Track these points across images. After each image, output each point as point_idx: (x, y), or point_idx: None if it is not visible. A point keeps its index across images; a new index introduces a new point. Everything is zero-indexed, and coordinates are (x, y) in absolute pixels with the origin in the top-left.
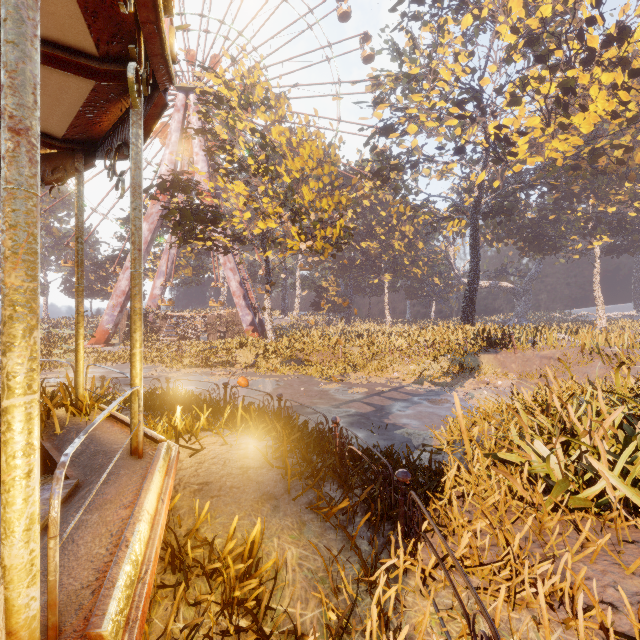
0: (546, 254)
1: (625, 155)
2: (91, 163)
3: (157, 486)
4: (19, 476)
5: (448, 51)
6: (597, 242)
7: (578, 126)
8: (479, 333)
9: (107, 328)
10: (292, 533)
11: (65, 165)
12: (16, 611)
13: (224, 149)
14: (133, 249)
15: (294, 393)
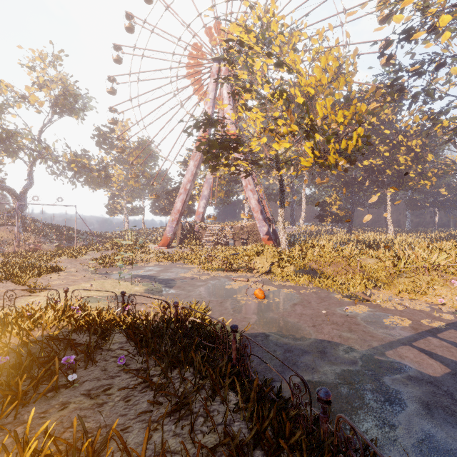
0: None
1: None
2: None
3: None
4: None
5: None
6: None
7: None
8: None
9: (169, 236)
10: None
11: None
12: None
13: (244, 88)
14: None
15: (314, 316)
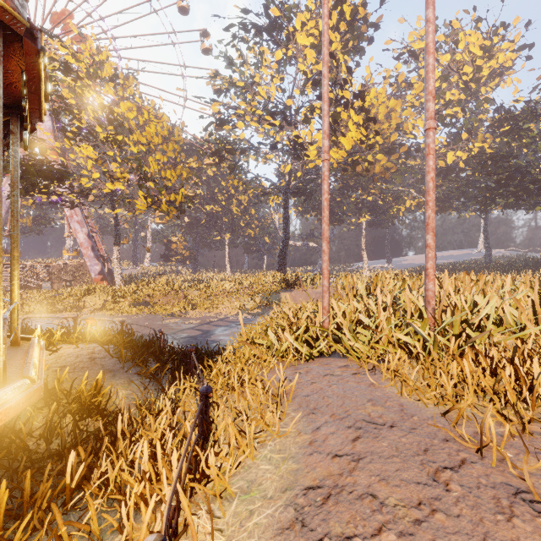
0: (335, 224)
1: (372, 166)
2: None
3: (37, 351)
4: None
5: (267, 72)
6: (363, 219)
7: (344, 144)
8: (281, 278)
9: None
10: (124, 385)
11: None
12: None
13: (71, 112)
14: (13, 220)
15: (139, 327)
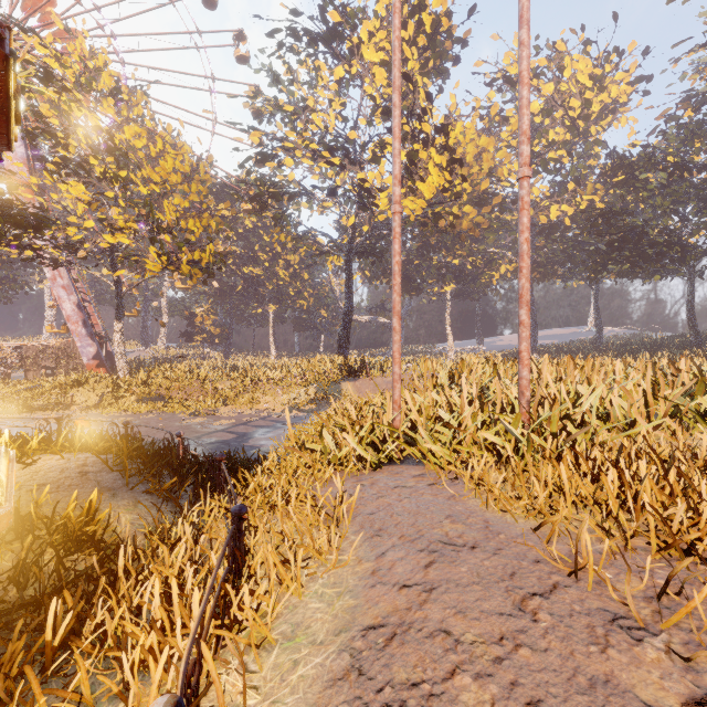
0: (412, 294)
1: (458, 220)
2: None
3: (5, 464)
4: None
5: (324, 93)
6: (447, 287)
7: (423, 191)
8: (343, 363)
9: None
10: (128, 508)
11: None
12: None
13: (53, 136)
14: None
15: (150, 430)
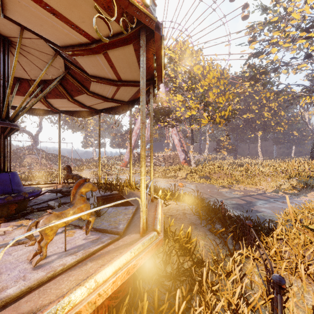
0: None
1: None
2: (133, 106)
3: (160, 208)
4: (143, 192)
5: None
6: None
7: None
8: None
9: (126, 160)
10: (202, 237)
11: (126, 108)
12: (143, 219)
13: (172, 81)
14: (151, 137)
15: (204, 192)
